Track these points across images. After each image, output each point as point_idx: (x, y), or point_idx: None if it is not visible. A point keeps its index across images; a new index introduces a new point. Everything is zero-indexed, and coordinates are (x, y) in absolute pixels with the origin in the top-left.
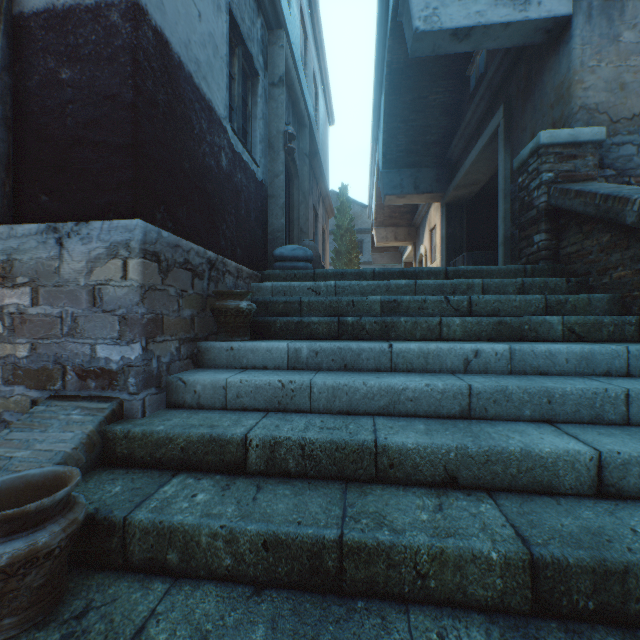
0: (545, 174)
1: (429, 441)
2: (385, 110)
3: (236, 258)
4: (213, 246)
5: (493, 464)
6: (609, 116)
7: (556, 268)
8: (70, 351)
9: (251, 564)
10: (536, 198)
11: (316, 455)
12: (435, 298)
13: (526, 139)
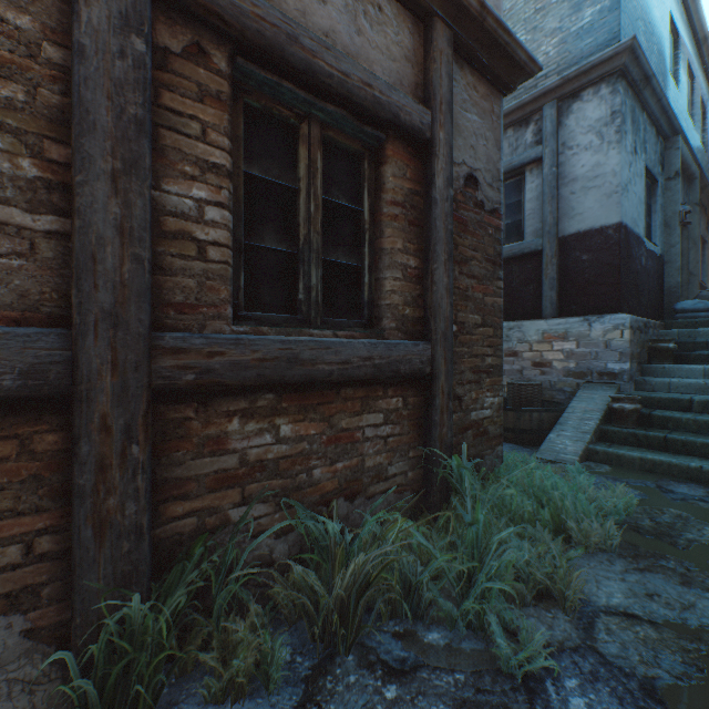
0: None
1: None
2: None
3: (647, 315)
4: (638, 313)
5: None
6: None
7: None
8: (594, 365)
9: (703, 428)
10: None
11: None
12: None
13: None
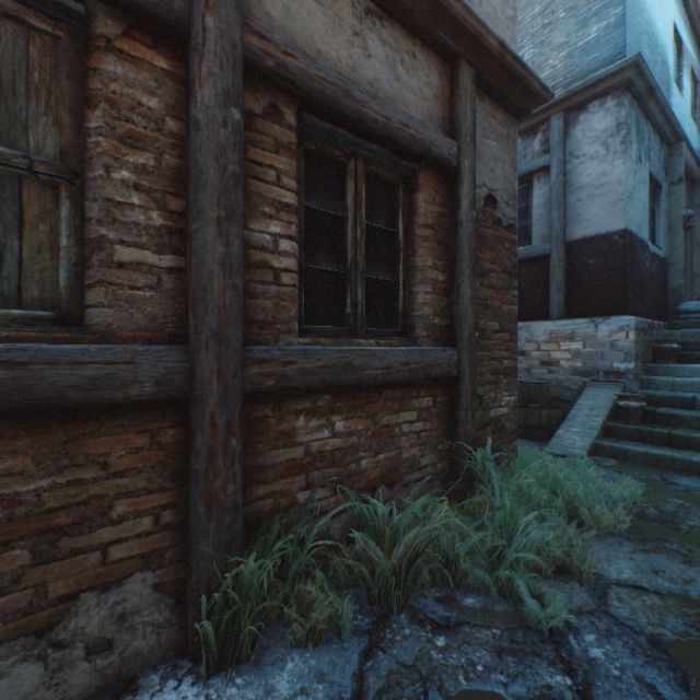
0: None
1: None
2: None
3: (651, 316)
4: (642, 314)
5: None
6: None
7: None
8: (599, 364)
9: None
10: None
11: None
12: None
13: None
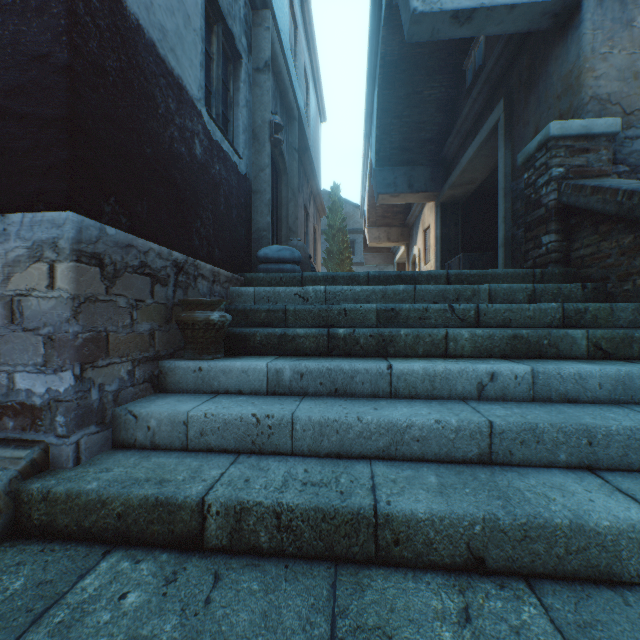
0: (555, 169)
1: (446, 508)
2: (378, 105)
3: (213, 259)
4: (184, 246)
5: (533, 541)
6: (622, 107)
7: (568, 272)
8: None
9: None
10: (545, 195)
11: (296, 526)
12: (438, 306)
13: (529, 134)
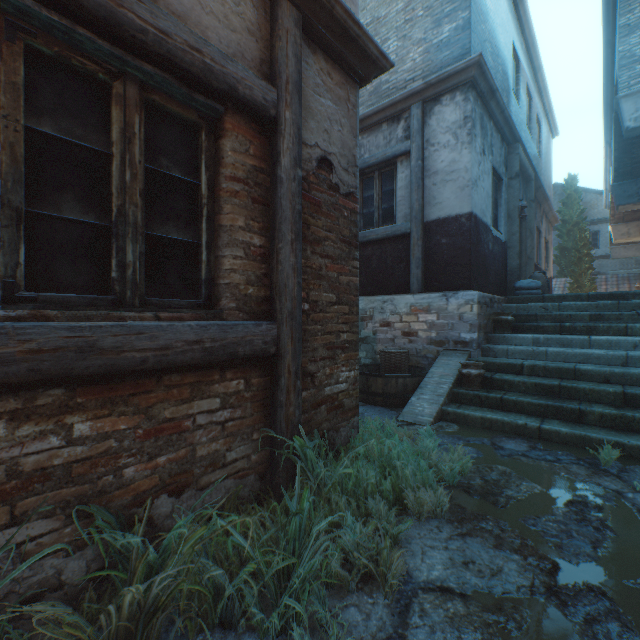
0: None
1: (597, 368)
2: (615, 133)
3: (494, 292)
4: (486, 290)
5: (625, 376)
6: None
7: None
8: (450, 335)
9: (530, 389)
10: None
11: (549, 370)
12: (628, 313)
13: None
